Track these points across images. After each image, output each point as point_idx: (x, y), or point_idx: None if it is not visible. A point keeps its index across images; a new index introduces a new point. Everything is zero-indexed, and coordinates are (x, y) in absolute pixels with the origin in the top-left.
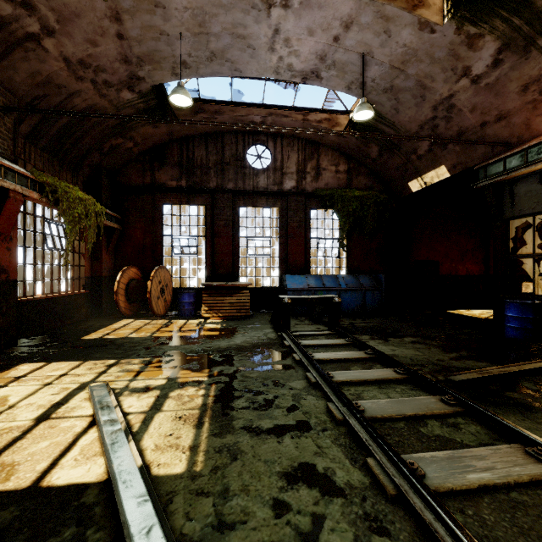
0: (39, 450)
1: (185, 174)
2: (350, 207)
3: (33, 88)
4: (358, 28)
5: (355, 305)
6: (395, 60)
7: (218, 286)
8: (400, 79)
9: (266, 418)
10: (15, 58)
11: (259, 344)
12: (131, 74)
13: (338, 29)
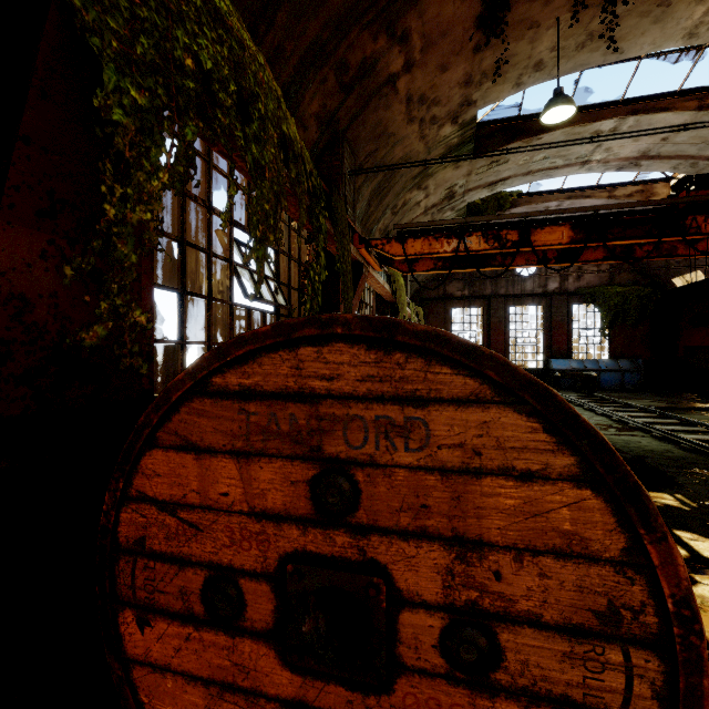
0: None
1: (467, 285)
2: (611, 302)
3: None
4: None
5: (614, 383)
6: None
7: None
8: None
9: None
10: None
11: None
12: None
13: None
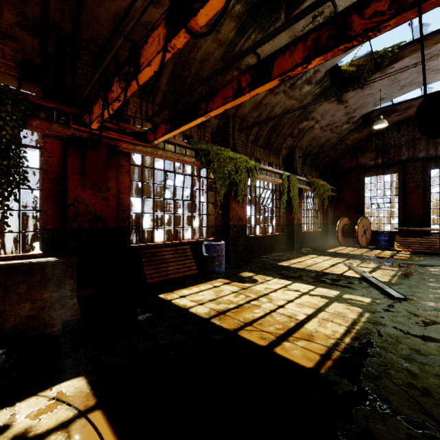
0: (337, 270)
1: (380, 154)
2: None
3: (307, 144)
4: None
5: None
6: None
7: (408, 230)
8: None
9: (427, 282)
10: (304, 137)
11: (439, 266)
12: (349, 117)
13: None
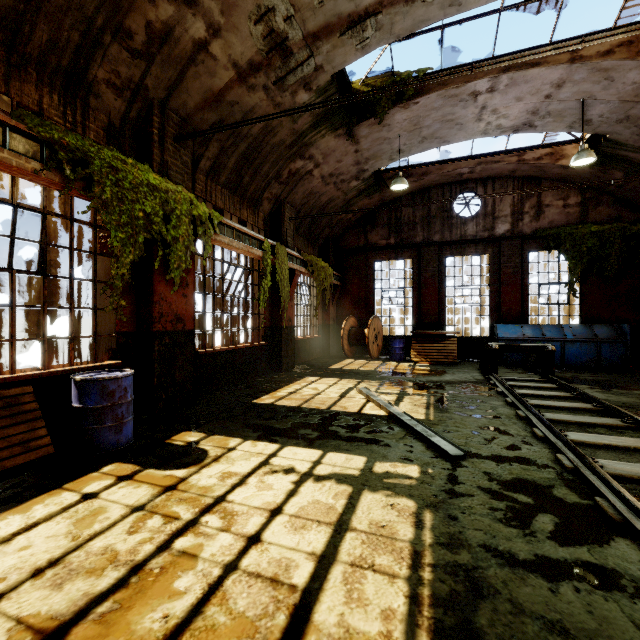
0: (351, 404)
1: (393, 232)
2: (583, 246)
3: (303, 200)
4: (572, 84)
5: (585, 358)
6: (626, 96)
7: (425, 334)
8: (637, 108)
9: (470, 412)
10: (298, 187)
11: (466, 381)
12: (359, 170)
13: (548, 90)
